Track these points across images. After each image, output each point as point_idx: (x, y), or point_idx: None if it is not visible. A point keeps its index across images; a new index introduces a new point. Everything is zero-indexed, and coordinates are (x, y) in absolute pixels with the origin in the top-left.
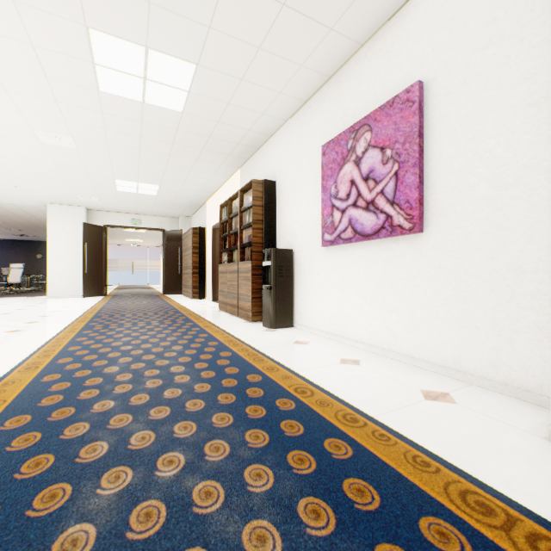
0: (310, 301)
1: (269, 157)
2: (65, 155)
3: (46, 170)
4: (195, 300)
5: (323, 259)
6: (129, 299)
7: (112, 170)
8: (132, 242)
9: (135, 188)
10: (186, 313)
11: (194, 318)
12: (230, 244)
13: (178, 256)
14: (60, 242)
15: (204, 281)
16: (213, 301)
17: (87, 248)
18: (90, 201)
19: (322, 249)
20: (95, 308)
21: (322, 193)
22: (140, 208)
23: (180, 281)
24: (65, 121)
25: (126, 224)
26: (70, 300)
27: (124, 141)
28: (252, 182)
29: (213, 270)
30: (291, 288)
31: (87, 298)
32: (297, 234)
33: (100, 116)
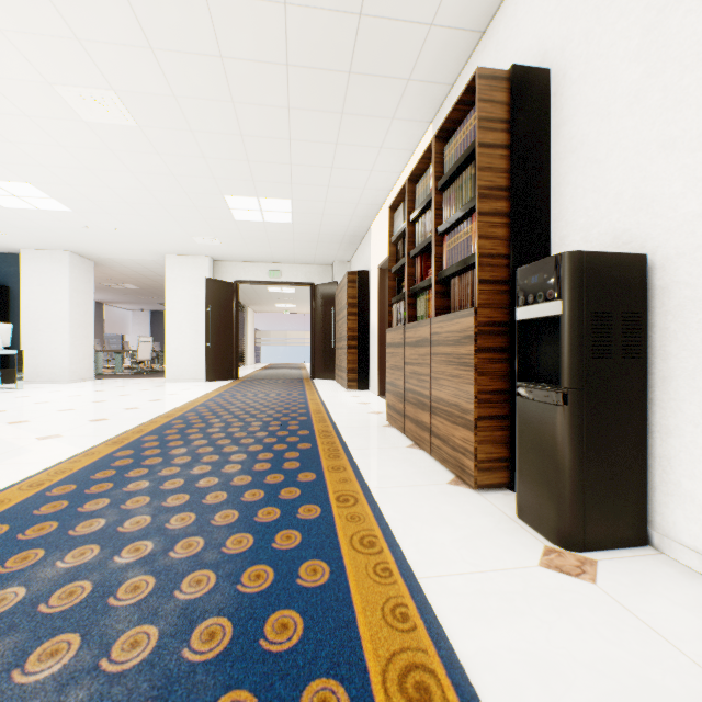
0: None
1: (520, 21)
2: (132, 149)
3: (129, 191)
4: (351, 394)
5: None
6: (258, 386)
7: (211, 173)
8: (283, 308)
9: (257, 210)
10: (318, 430)
11: (325, 453)
12: (410, 280)
13: (331, 321)
14: (180, 306)
15: (366, 360)
16: (380, 397)
17: (211, 313)
18: (211, 246)
19: None
20: (189, 405)
21: None
22: (277, 252)
23: (333, 359)
24: (80, 42)
25: (261, 278)
26: (185, 385)
27: (198, 84)
28: (476, 75)
29: (381, 342)
30: (639, 400)
31: (209, 383)
32: (672, 191)
33: None
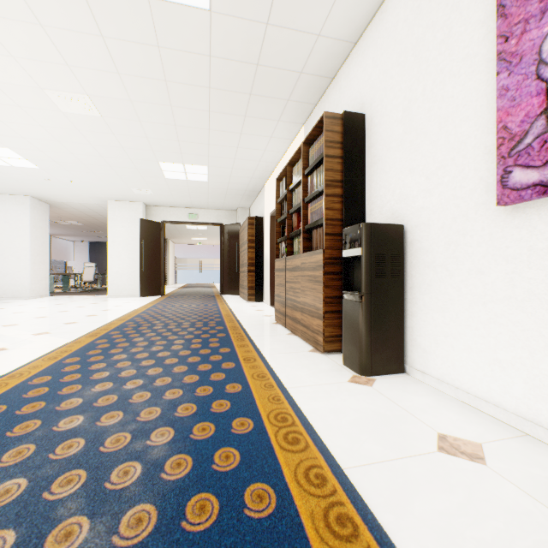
0: (451, 330)
1: (351, 80)
2: (94, 130)
3: (87, 156)
4: (251, 304)
5: (497, 236)
6: (181, 300)
7: (150, 147)
8: (198, 241)
9: (183, 172)
10: (229, 326)
11: (235, 338)
12: (289, 228)
13: (236, 252)
14: (120, 239)
15: (261, 280)
16: (271, 306)
17: (144, 245)
18: (145, 195)
19: (494, 212)
20: (134, 313)
21: (501, 73)
22: (195, 201)
23: (237, 280)
24: (69, 67)
25: (183, 219)
26: (125, 299)
27: (148, 94)
28: (324, 116)
29: (271, 268)
30: (400, 299)
31: (143, 298)
32: (413, 194)
33: (103, 47)
